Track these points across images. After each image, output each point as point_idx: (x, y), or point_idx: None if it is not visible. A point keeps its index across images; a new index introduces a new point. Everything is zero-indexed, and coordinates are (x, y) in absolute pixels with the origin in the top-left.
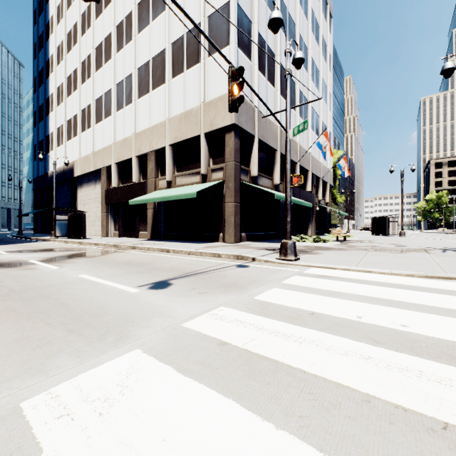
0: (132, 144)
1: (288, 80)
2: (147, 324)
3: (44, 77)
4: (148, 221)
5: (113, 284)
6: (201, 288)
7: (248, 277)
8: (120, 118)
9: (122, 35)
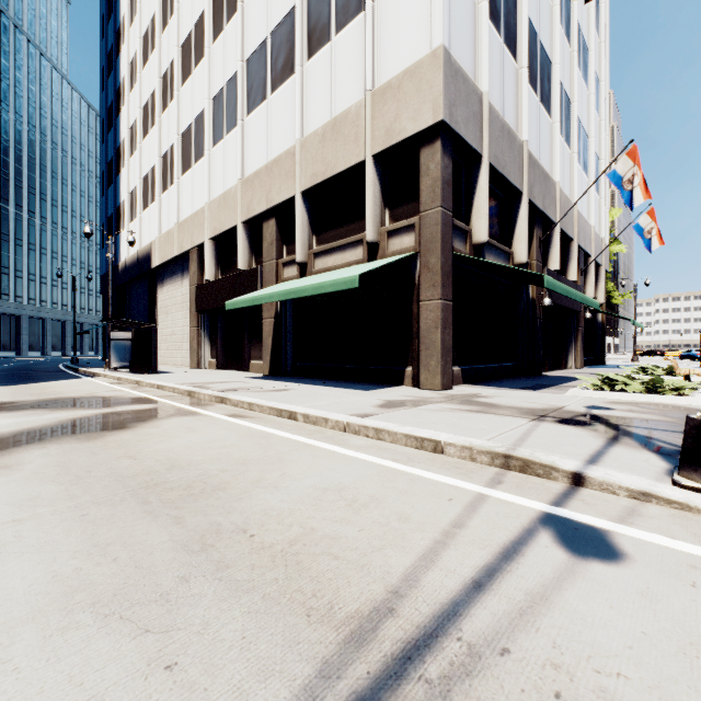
0: (237, 201)
1: None
2: None
3: (114, 114)
4: (264, 341)
5: None
6: None
7: None
8: (219, 157)
9: (221, 8)
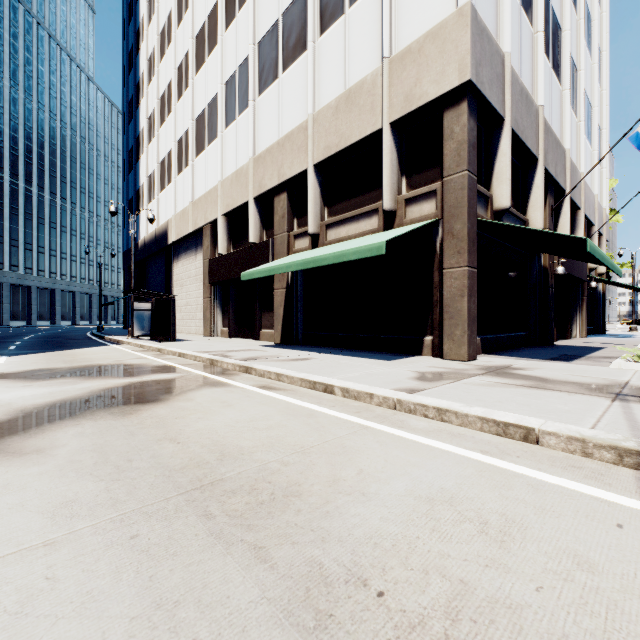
0: (249, 177)
1: None
2: None
3: (134, 107)
4: (276, 310)
5: None
6: None
7: None
8: (231, 138)
9: None
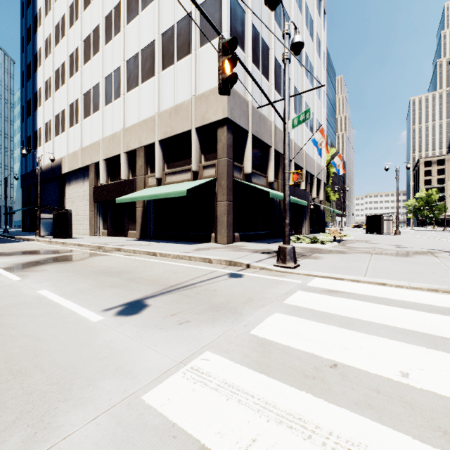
0: (121, 140)
1: (287, 65)
2: (90, 395)
3: (32, 71)
4: (137, 220)
5: (73, 307)
6: (183, 312)
7: (242, 293)
8: (109, 113)
9: (110, 26)
